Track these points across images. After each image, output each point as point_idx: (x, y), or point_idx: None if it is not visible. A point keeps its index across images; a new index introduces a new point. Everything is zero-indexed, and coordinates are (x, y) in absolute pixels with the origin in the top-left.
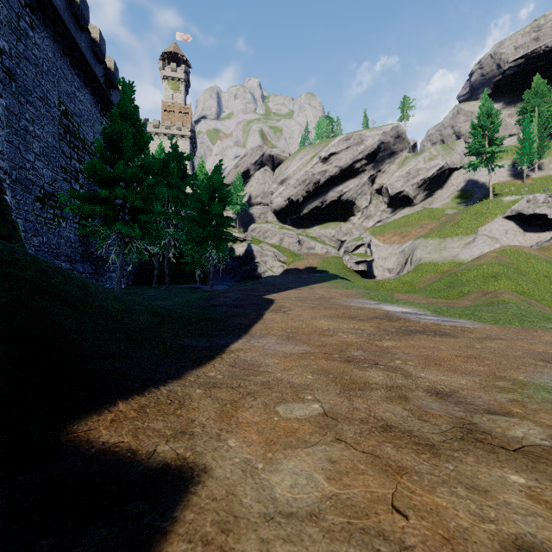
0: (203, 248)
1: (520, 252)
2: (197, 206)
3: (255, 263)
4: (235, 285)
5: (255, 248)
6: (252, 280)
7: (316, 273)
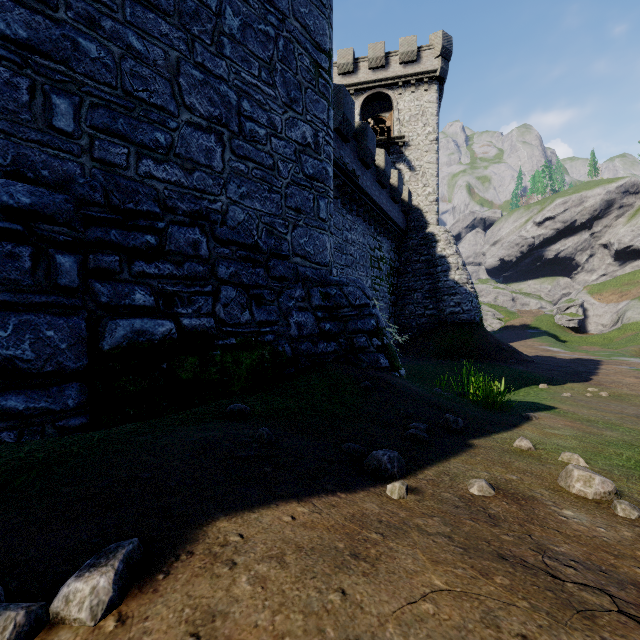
0: None
1: None
2: None
3: None
4: None
5: None
6: None
7: (529, 330)
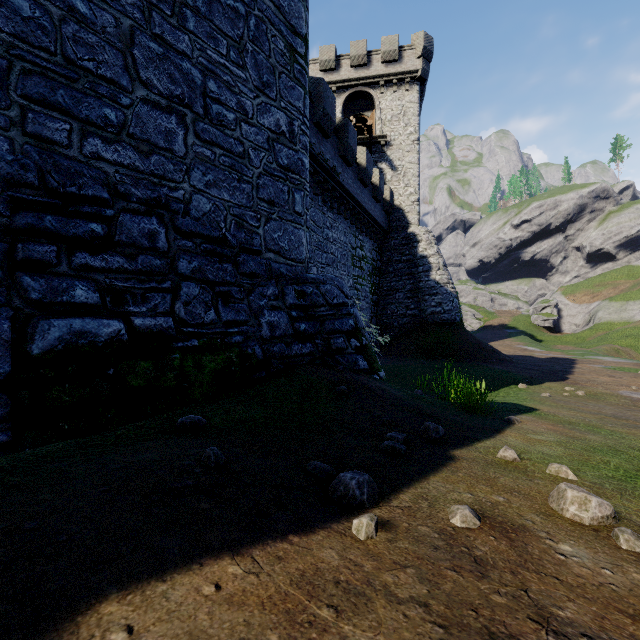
0: None
1: None
2: None
3: None
4: None
5: None
6: None
7: (507, 329)
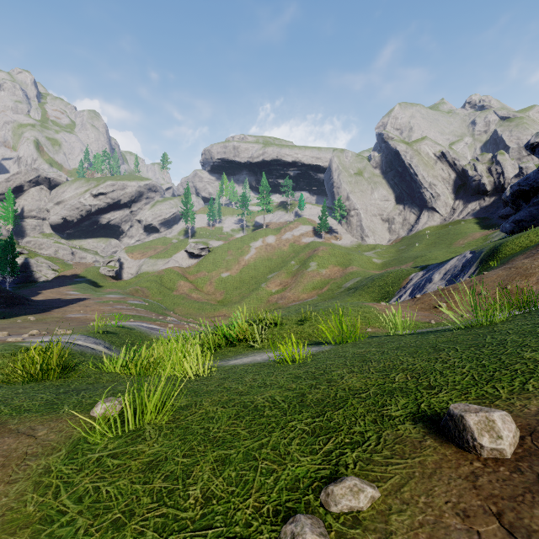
0: (4, 272)
1: (172, 270)
2: (0, 254)
3: (32, 271)
4: (17, 287)
5: (32, 261)
6: (30, 284)
7: (78, 279)
